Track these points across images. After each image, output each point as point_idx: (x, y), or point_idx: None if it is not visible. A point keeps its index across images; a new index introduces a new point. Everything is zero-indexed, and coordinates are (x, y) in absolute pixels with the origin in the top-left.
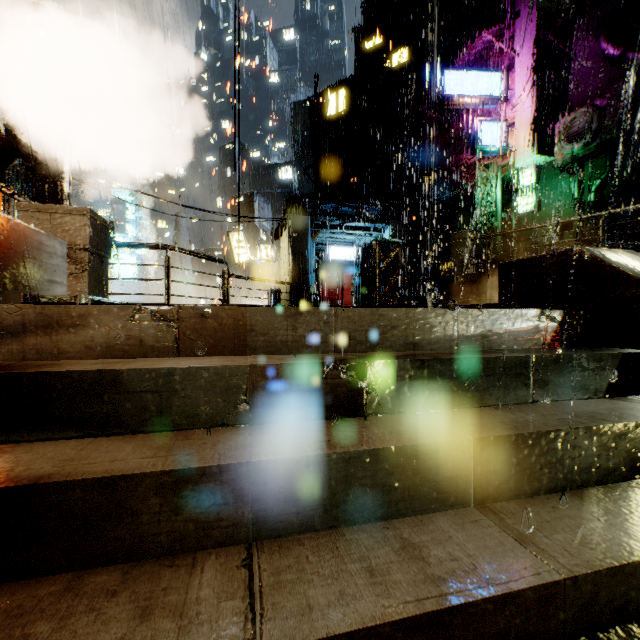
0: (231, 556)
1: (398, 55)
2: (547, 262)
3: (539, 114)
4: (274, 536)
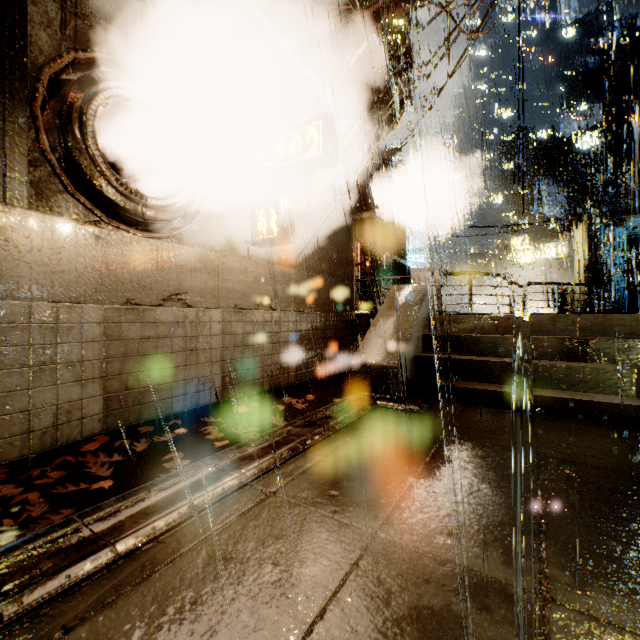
0: (521, 387)
1: None
2: None
3: None
4: (536, 387)
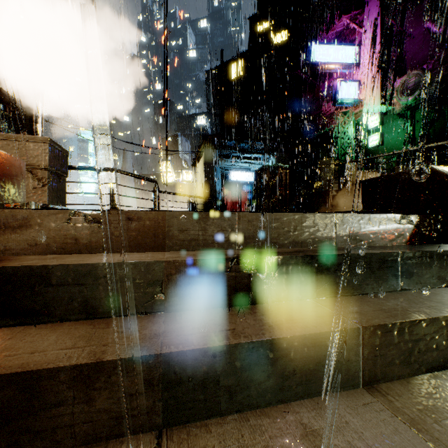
0: (141, 446)
1: (280, 35)
2: (402, 178)
3: (382, 75)
4: (183, 422)
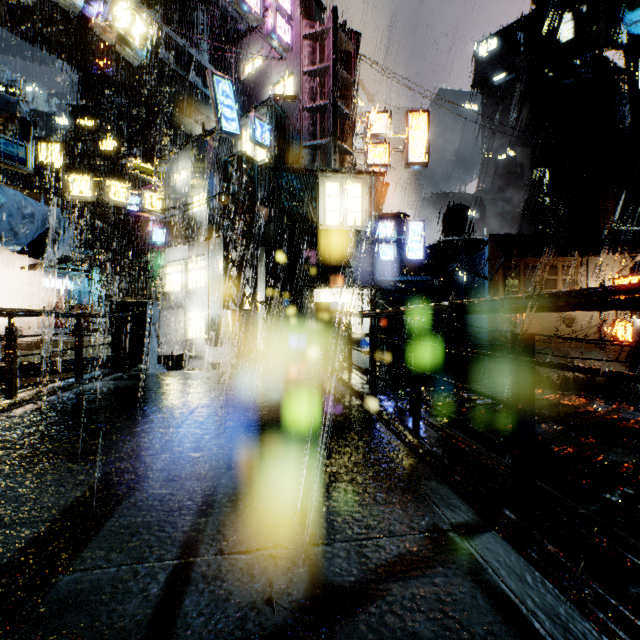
0: None
1: (105, 142)
2: None
3: None
4: None
